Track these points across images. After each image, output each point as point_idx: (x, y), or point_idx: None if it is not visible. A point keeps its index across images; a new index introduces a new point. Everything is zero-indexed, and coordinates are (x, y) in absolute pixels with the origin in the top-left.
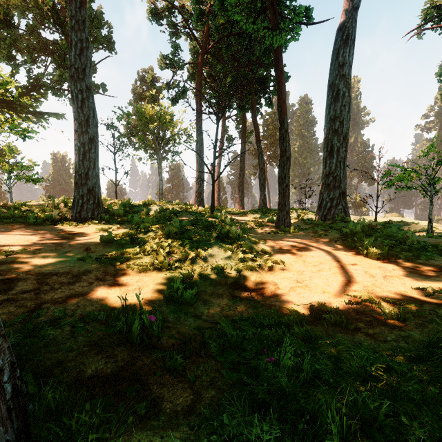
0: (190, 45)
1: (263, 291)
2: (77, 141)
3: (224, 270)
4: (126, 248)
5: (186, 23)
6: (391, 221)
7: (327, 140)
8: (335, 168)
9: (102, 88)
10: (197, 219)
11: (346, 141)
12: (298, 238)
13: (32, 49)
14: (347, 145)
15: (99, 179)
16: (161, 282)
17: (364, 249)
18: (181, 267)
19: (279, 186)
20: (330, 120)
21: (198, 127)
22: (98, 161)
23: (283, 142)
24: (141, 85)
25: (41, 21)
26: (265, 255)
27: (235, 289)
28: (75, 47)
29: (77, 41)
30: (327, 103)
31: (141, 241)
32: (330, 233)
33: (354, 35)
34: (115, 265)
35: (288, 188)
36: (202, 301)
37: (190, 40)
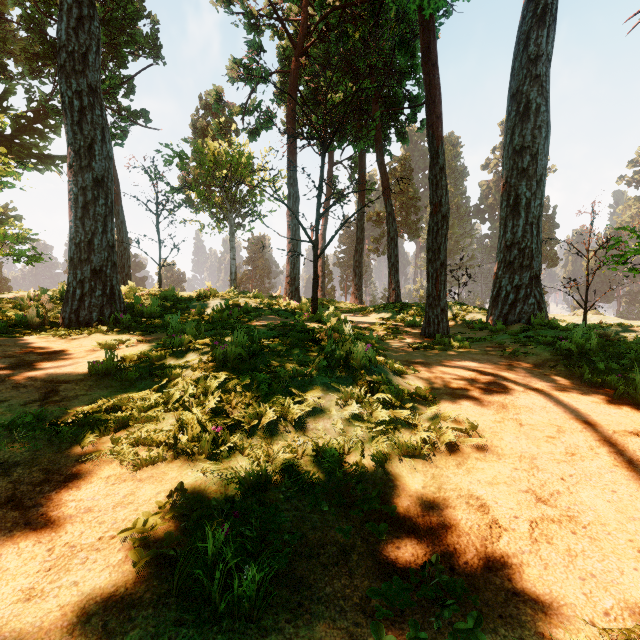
0: (279, 48)
1: (458, 535)
2: (72, 184)
3: (346, 455)
4: (134, 391)
5: (272, 6)
6: (604, 323)
7: (508, 187)
8: (522, 235)
9: (143, 116)
10: (285, 324)
11: (541, 188)
12: (476, 360)
13: (32, 54)
14: (542, 195)
15: (115, 252)
16: (185, 505)
17: (636, 392)
18: (244, 448)
19: (428, 264)
20: (514, 153)
21: (291, 173)
22: (112, 220)
23: (436, 189)
24: (205, 115)
25: (46, 12)
26: (430, 408)
27: (379, 526)
28: (68, 15)
29: (71, 3)
30: (507, 126)
31: (168, 374)
32: (533, 350)
33: (556, 7)
34: (85, 444)
35: (444, 269)
36: (288, 589)
37: (278, 38)
